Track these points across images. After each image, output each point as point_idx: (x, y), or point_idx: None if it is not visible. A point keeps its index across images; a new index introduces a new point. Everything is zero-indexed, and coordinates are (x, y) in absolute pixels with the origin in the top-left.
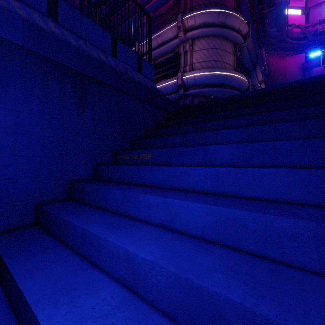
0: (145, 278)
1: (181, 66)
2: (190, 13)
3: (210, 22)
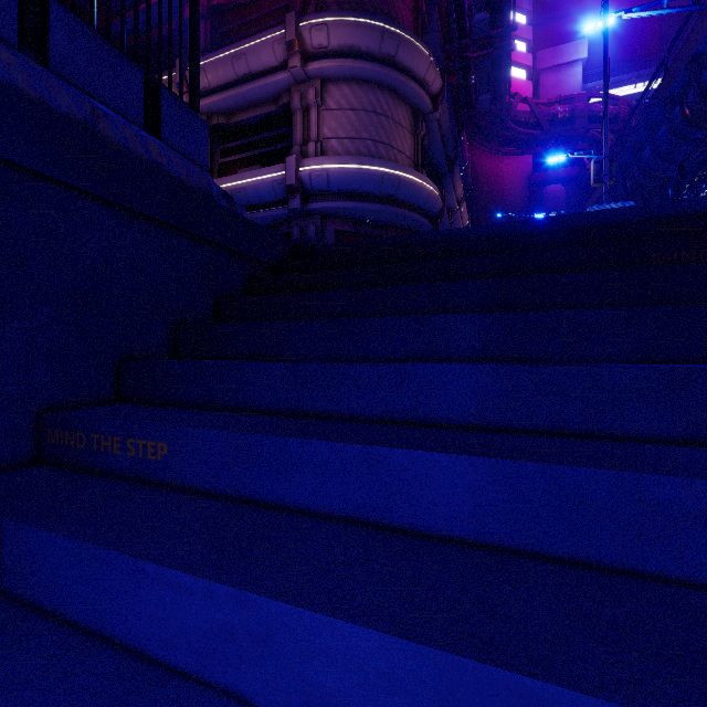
0: None
1: (296, 140)
2: (318, 16)
3: (365, 49)
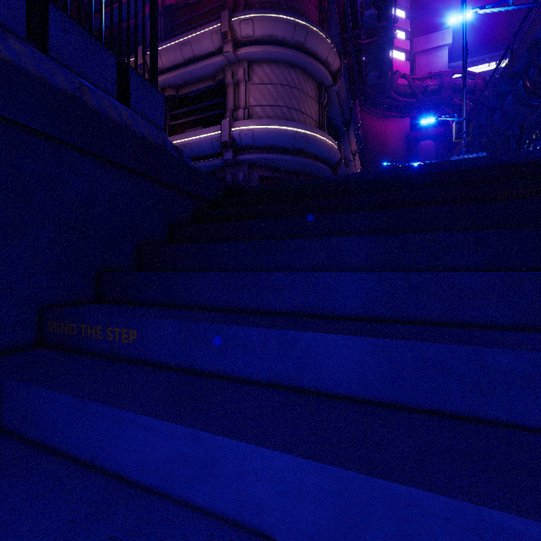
0: None
1: (229, 107)
2: (245, 13)
3: (281, 38)
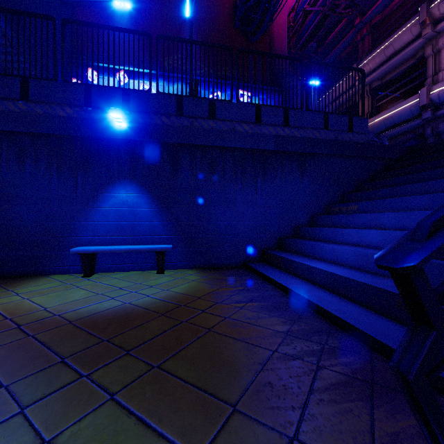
0: (342, 256)
1: (428, 75)
2: None
3: None
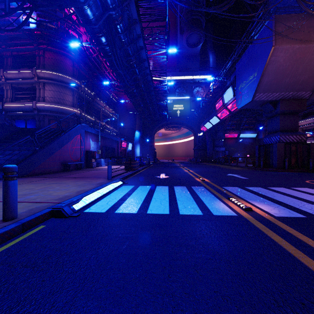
0: None
1: (37, 96)
2: (41, 70)
3: (54, 78)
